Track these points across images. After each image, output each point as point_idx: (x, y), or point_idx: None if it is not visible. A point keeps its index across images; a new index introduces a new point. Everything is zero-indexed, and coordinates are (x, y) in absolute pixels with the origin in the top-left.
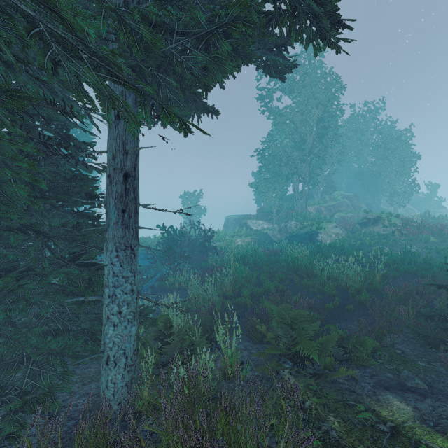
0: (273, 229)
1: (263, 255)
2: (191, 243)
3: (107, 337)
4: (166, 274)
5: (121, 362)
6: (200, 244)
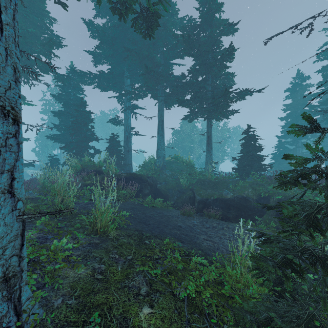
0: None
1: None
2: None
3: None
4: None
5: None
6: None
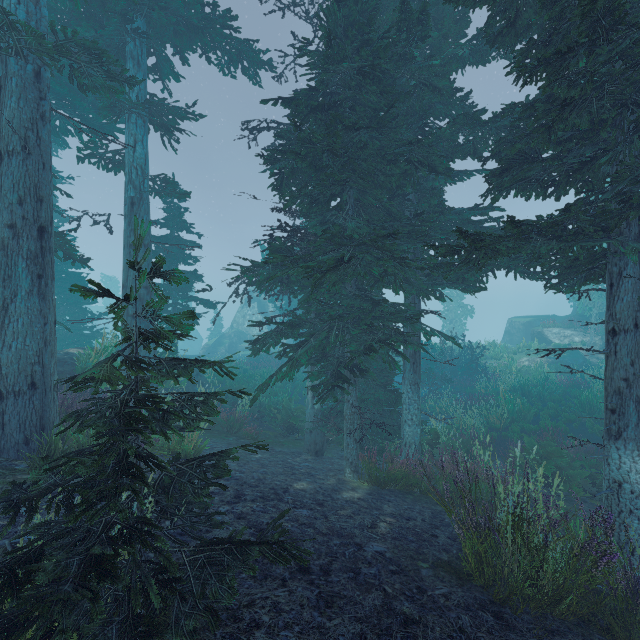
0: (591, 343)
1: (553, 386)
2: (453, 362)
3: (405, 431)
4: (425, 397)
5: (412, 446)
6: (465, 364)
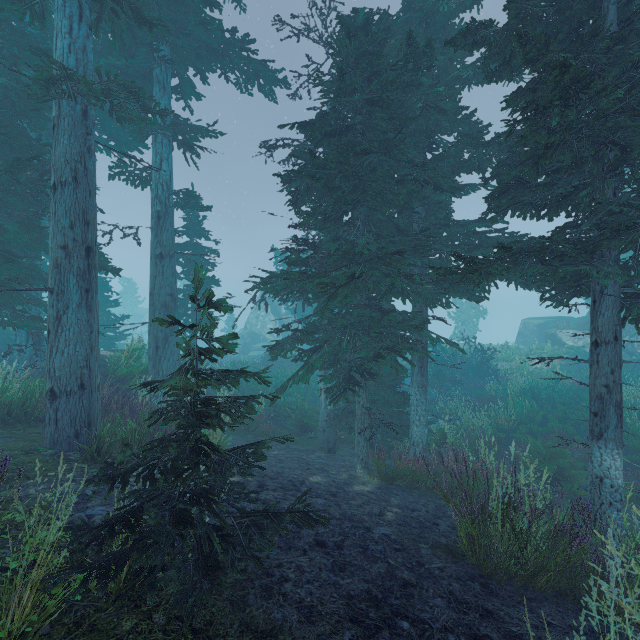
0: None
1: (563, 389)
2: (464, 364)
3: (413, 431)
4: (435, 398)
5: (420, 445)
6: (475, 366)
